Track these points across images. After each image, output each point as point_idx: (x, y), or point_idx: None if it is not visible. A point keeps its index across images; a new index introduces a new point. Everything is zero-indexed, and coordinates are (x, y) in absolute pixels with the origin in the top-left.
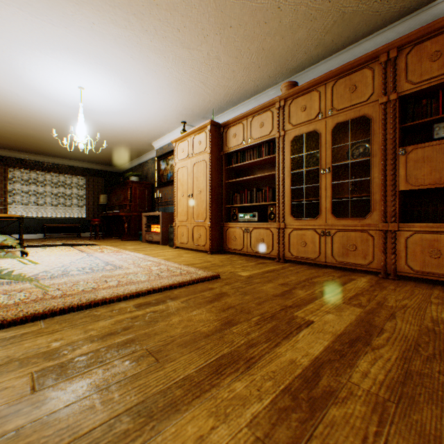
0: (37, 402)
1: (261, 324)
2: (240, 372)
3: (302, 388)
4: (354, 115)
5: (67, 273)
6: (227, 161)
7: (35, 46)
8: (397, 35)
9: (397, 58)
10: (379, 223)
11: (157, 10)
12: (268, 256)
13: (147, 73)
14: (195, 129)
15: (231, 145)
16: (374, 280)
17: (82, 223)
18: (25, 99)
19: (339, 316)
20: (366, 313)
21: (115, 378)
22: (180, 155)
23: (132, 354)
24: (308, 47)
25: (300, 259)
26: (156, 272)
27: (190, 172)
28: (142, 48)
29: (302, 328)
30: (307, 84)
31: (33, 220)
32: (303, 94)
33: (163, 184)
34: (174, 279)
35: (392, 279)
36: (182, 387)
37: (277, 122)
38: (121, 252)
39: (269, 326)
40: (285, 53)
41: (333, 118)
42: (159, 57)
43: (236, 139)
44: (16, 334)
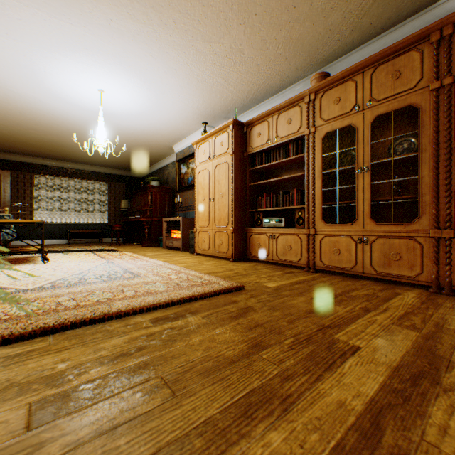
0: (29, 446)
1: (295, 348)
2: (275, 417)
3: (359, 447)
4: (397, 105)
5: (84, 281)
6: (250, 162)
7: (55, 49)
8: (449, 11)
9: (453, 35)
10: (429, 229)
11: (177, 0)
12: (296, 265)
13: (167, 71)
14: (216, 129)
15: (255, 145)
16: (424, 295)
17: (104, 228)
18: (47, 105)
19: (391, 341)
20: (424, 338)
21: (123, 417)
22: (200, 158)
23: (145, 384)
24: (342, 33)
25: (333, 269)
26: (175, 281)
27: (211, 175)
28: (161, 45)
29: (347, 356)
30: (341, 73)
31: (57, 225)
32: (336, 85)
33: (183, 189)
34: (194, 289)
35: (446, 294)
36: (203, 435)
37: (306, 118)
38: (141, 258)
39: (306, 352)
40: (315, 41)
41: (372, 110)
42: (179, 53)
43: (260, 138)
44: (23, 351)
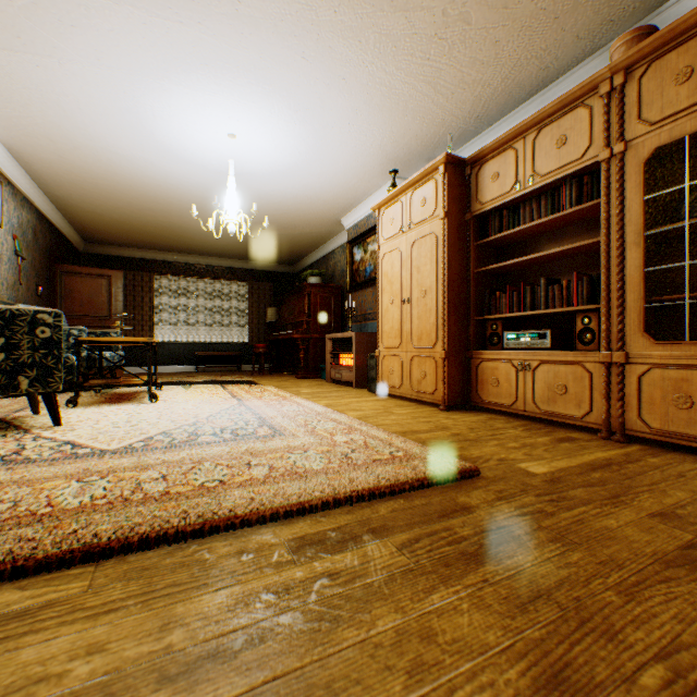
0: None
1: None
2: None
3: None
4: None
5: (195, 439)
6: (477, 230)
7: (163, 73)
8: None
9: None
10: None
11: None
12: (577, 423)
13: (330, 84)
14: (414, 177)
15: (487, 197)
16: None
17: (243, 350)
18: (162, 169)
19: None
20: None
21: None
22: (386, 231)
23: None
24: None
25: (674, 439)
26: (343, 448)
27: (405, 258)
28: (320, 34)
29: None
30: None
31: (183, 346)
32: (683, 41)
33: (358, 286)
34: (378, 471)
35: None
36: None
37: (602, 126)
38: (290, 399)
39: None
40: None
41: None
42: (350, 44)
43: (498, 183)
44: (34, 602)
